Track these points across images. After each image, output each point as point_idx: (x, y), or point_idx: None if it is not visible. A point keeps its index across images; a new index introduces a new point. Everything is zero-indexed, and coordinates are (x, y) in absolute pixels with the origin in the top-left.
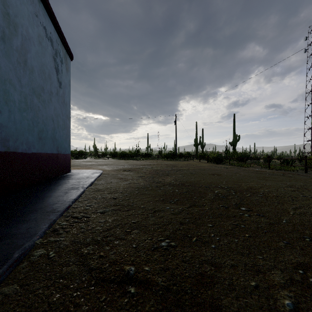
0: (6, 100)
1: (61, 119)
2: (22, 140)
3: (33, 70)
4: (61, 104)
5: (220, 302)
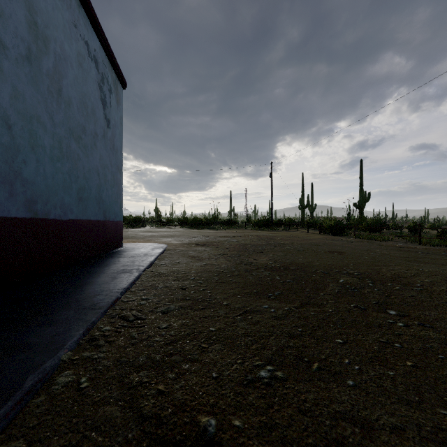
0: (32, 145)
1: (110, 171)
2: (55, 201)
3: (71, 103)
4: (109, 150)
5: None
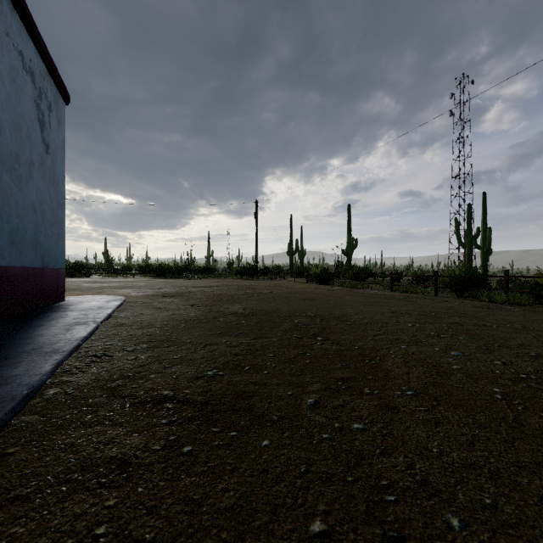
0: None
1: (49, 207)
2: None
3: (2, 127)
4: (48, 181)
5: (254, 406)
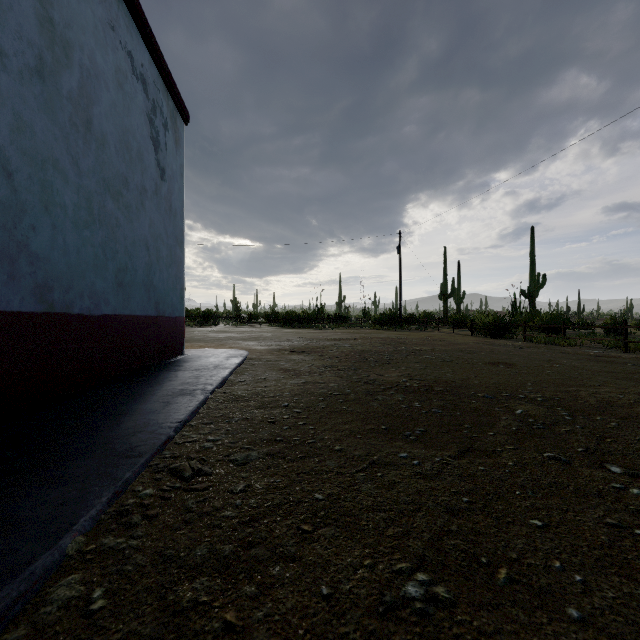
0: (46, 204)
1: (165, 244)
2: (81, 288)
3: (106, 141)
4: (164, 213)
5: None
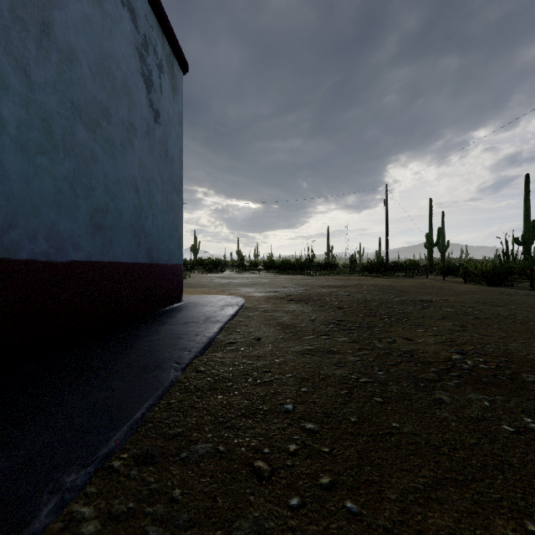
0: None
1: (159, 189)
2: (32, 227)
3: (76, 58)
4: (158, 157)
5: None
